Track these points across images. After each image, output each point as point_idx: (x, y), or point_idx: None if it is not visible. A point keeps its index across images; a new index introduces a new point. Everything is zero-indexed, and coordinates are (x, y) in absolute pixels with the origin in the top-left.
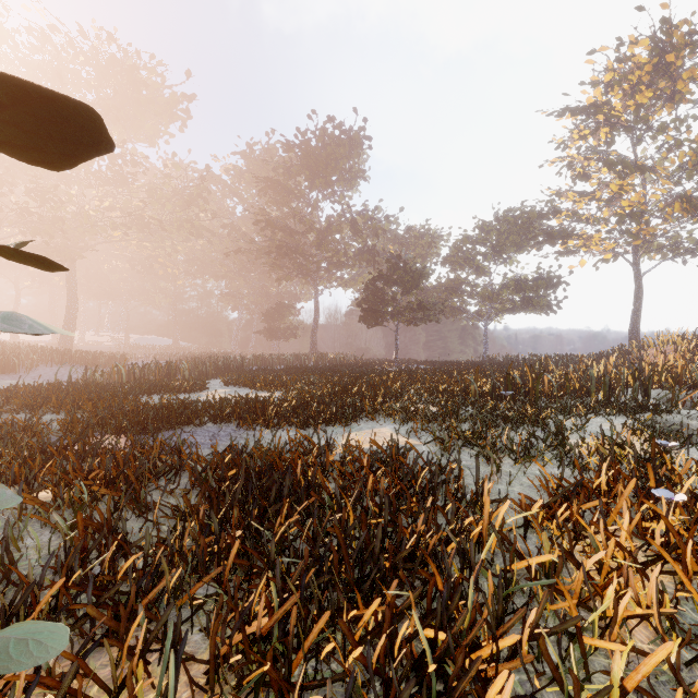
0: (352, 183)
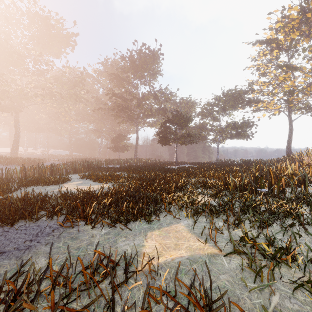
0: (154, 76)
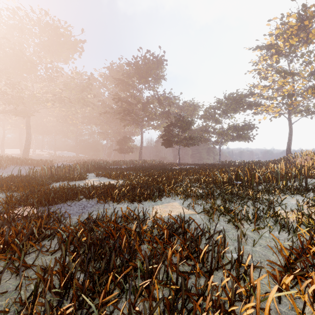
0: (158, 81)
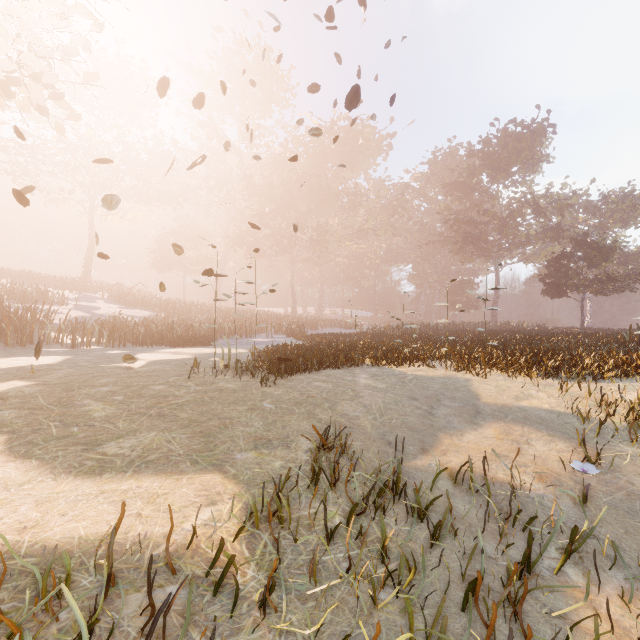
0: (534, 169)
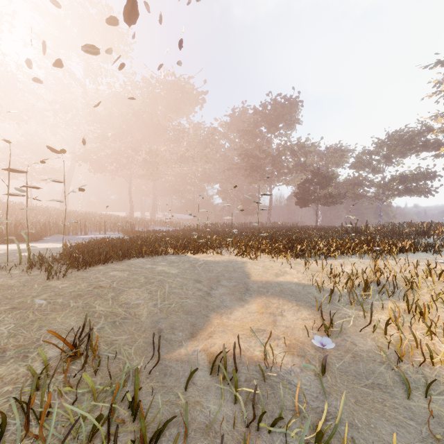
0: (291, 127)
